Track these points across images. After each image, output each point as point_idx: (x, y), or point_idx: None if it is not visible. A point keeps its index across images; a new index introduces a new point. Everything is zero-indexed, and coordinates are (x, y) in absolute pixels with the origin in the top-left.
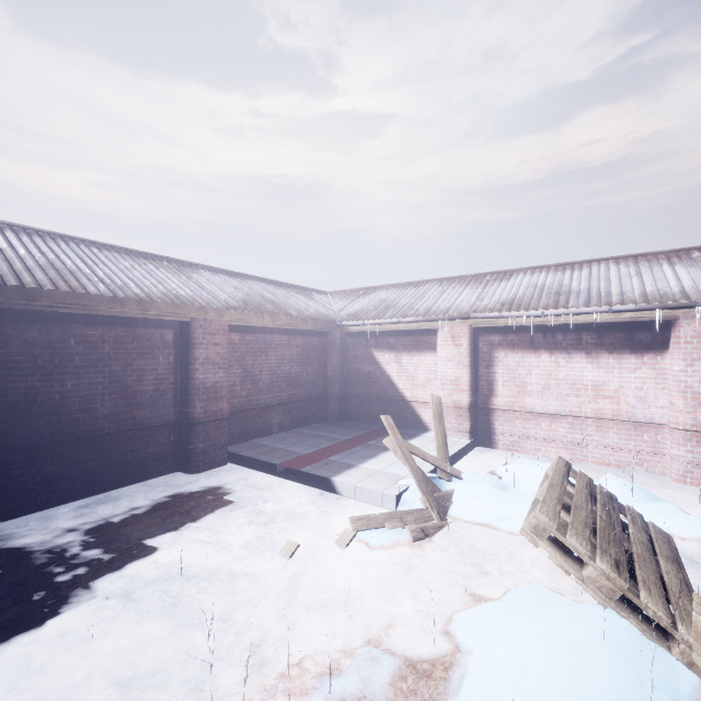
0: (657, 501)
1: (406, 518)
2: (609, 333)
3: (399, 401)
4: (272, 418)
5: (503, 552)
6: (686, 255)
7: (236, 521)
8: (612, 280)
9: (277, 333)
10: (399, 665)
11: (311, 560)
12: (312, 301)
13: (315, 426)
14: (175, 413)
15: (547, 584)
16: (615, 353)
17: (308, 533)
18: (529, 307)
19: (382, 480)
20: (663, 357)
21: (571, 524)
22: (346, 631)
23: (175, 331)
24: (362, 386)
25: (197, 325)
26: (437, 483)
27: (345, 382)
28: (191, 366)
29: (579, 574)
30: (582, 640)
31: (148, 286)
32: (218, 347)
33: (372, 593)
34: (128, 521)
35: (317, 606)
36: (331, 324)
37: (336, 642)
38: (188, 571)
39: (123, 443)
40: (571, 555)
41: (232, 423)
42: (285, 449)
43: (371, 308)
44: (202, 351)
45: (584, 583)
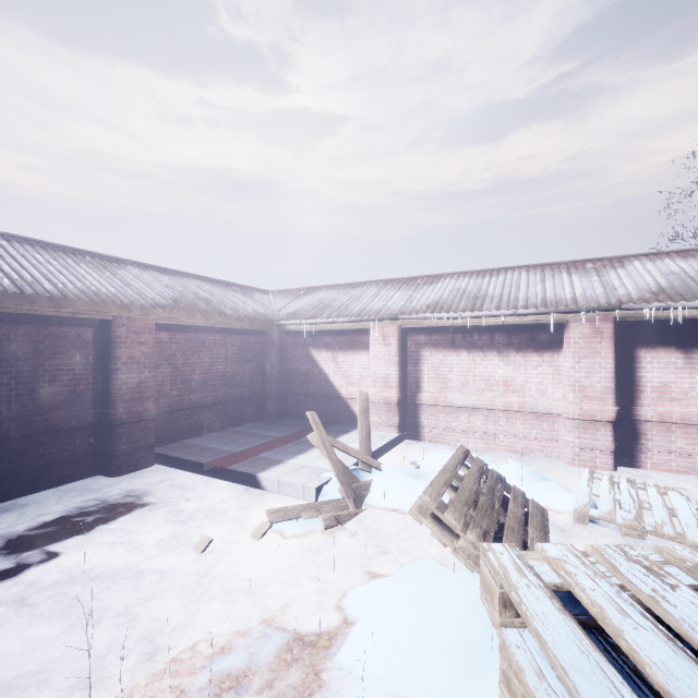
0: (547, 481)
1: (323, 508)
2: (516, 334)
3: (335, 398)
4: (205, 418)
5: (408, 534)
6: (581, 266)
7: (153, 521)
8: (521, 287)
9: (211, 332)
10: (288, 639)
11: (225, 553)
12: (251, 300)
13: (252, 425)
14: (95, 414)
15: (438, 558)
16: (521, 352)
17: (226, 528)
18: (450, 309)
19: (307, 474)
20: (559, 355)
21: (451, 502)
22: (247, 615)
23: (95, 329)
24: (300, 384)
25: (119, 324)
26: (358, 474)
27: (284, 381)
28: (112, 366)
29: (454, 545)
30: (447, 600)
31: (63, 282)
32: (143, 346)
33: (281, 579)
34: (34, 528)
35: (225, 596)
36: (269, 323)
37: (236, 625)
38: (96, 573)
39: (33, 447)
40: (450, 530)
41: (161, 423)
42: (216, 448)
43: (310, 308)
44: (124, 350)
45: (457, 552)
